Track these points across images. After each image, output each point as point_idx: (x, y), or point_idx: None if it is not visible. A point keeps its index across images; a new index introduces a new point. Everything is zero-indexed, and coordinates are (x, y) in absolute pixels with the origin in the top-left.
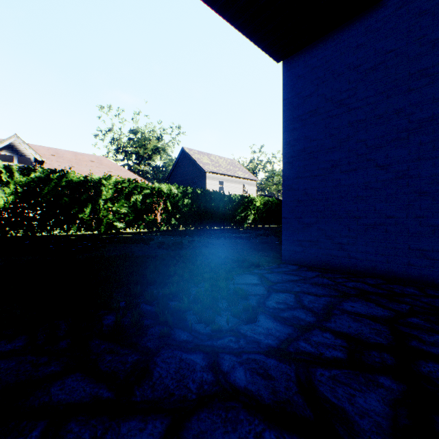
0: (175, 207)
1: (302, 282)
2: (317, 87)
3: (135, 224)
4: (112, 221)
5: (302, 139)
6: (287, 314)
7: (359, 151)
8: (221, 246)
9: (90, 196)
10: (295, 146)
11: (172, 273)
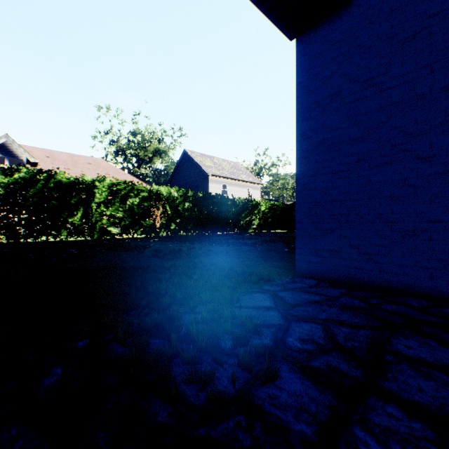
0: (175, 211)
1: (327, 304)
2: (340, 65)
3: (132, 230)
4: (106, 227)
5: (321, 129)
6: (319, 362)
7: (393, 141)
8: (224, 254)
9: (81, 199)
10: (311, 137)
11: (162, 291)
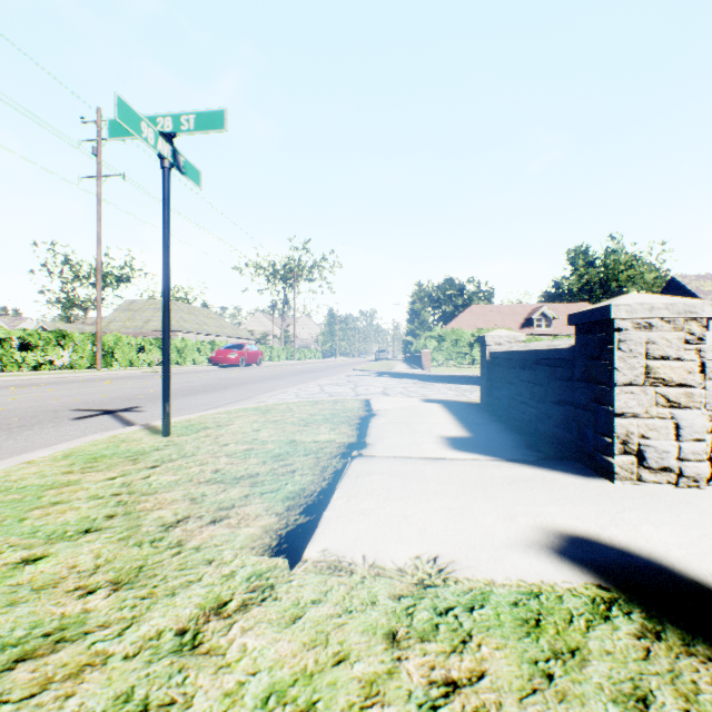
0: None
1: None
2: None
3: None
4: None
5: None
6: None
7: None
8: None
9: None
10: None
11: None
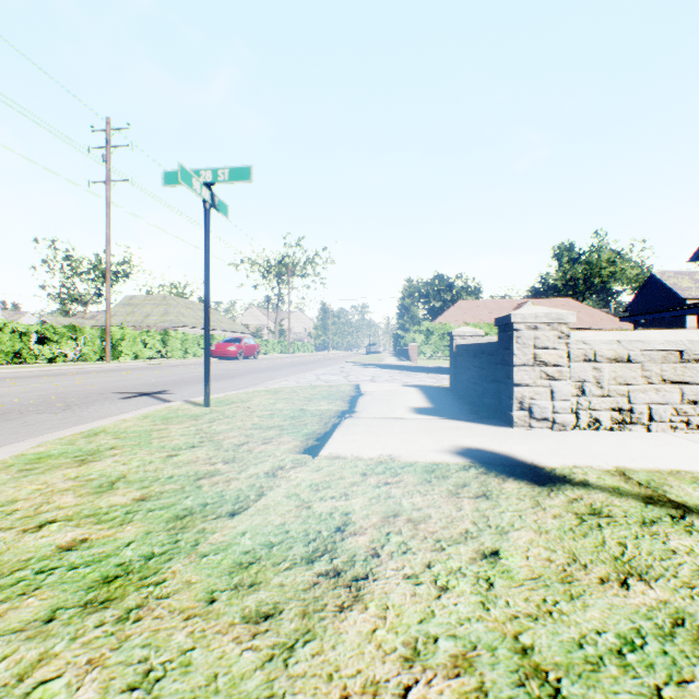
0: None
1: None
2: None
3: None
4: None
5: None
6: None
7: None
8: None
9: None
10: None
11: None
